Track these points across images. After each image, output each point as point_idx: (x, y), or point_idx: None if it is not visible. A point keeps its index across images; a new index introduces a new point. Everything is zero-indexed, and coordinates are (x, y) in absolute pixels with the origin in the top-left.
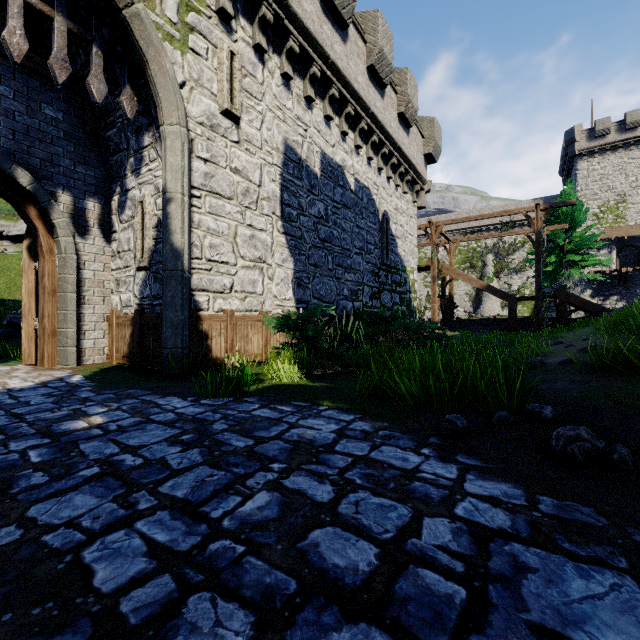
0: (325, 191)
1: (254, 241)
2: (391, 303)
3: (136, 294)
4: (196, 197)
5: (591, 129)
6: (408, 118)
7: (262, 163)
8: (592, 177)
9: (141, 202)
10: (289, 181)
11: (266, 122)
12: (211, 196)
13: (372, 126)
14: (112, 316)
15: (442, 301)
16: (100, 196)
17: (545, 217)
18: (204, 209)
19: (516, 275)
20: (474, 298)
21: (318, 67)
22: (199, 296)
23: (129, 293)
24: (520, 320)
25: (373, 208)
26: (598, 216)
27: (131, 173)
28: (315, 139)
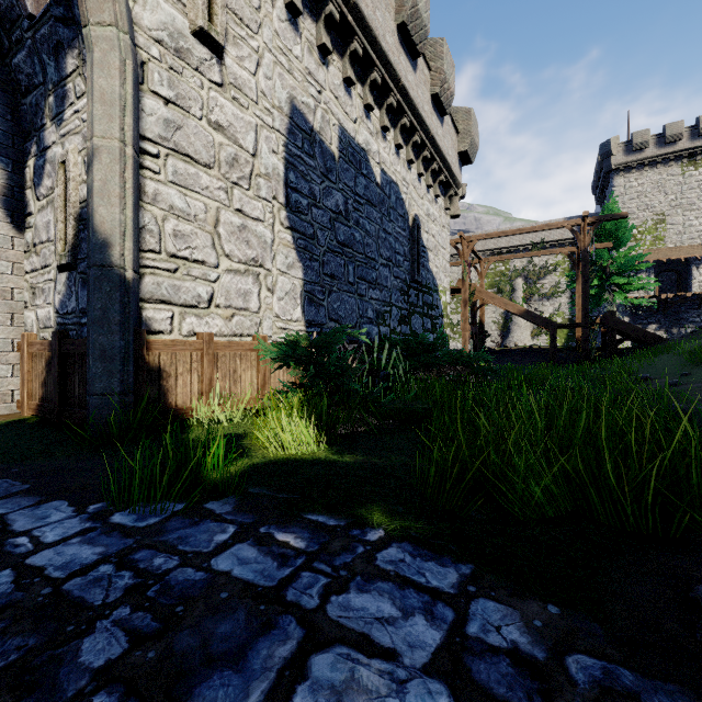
0: (345, 179)
1: (246, 234)
2: (422, 329)
3: (57, 308)
4: (150, 155)
5: (628, 142)
6: (443, 102)
7: (258, 124)
8: (629, 194)
9: (63, 163)
10: (297, 157)
11: (264, 66)
12: (176, 157)
13: (402, 104)
14: (22, 342)
15: (473, 329)
16: (5, 158)
17: (593, 232)
18: (164, 176)
19: (547, 301)
20: (502, 326)
21: (336, 6)
22: (155, 311)
23: (48, 307)
24: (560, 351)
25: (402, 210)
26: (636, 237)
27: (51, 121)
28: (332, 107)
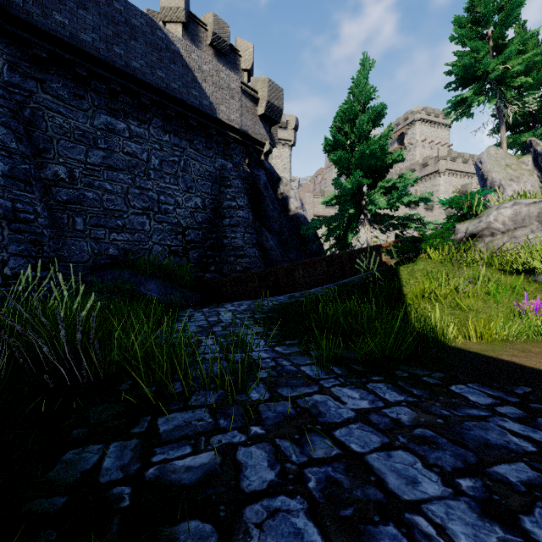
0: None
1: None
2: None
3: None
4: None
5: None
6: None
7: None
8: None
9: None
10: None
11: None
12: None
13: None
14: None
15: None
16: None
17: None
18: None
19: None
20: None
21: None
22: None
23: None
24: None
25: None
26: None
27: None
28: None
